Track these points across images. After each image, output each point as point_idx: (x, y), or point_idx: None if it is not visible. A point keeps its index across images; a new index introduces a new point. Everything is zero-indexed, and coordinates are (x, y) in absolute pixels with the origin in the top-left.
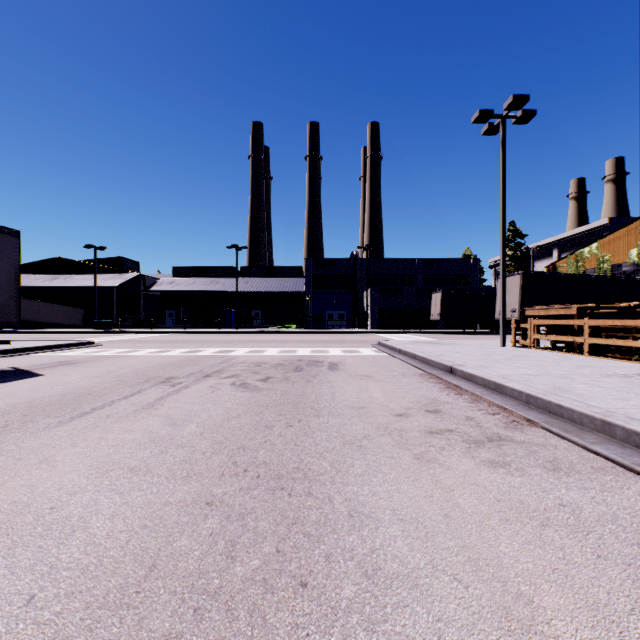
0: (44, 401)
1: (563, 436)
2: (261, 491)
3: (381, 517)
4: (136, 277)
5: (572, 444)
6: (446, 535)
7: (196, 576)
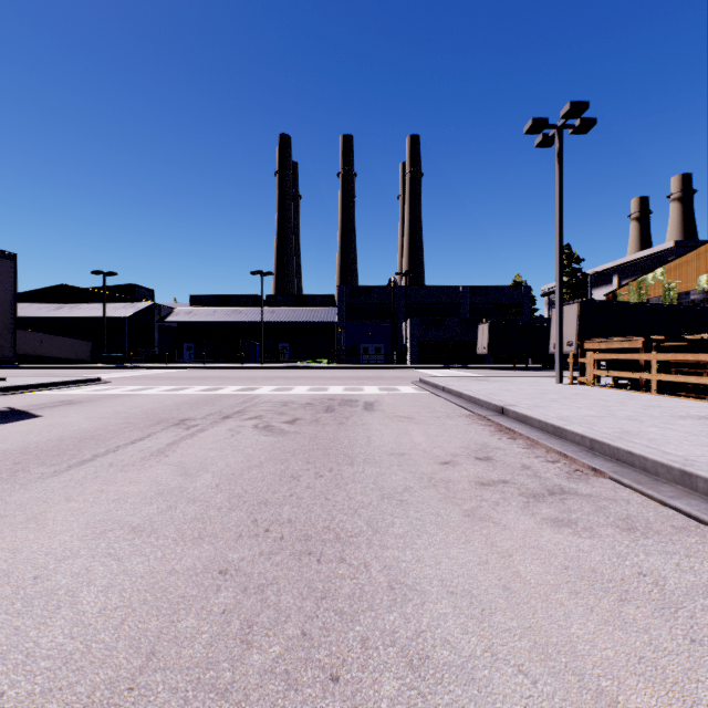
0: (39, 447)
1: (636, 488)
2: (285, 556)
3: (427, 589)
4: (150, 306)
5: (647, 498)
6: (506, 613)
7: (203, 667)
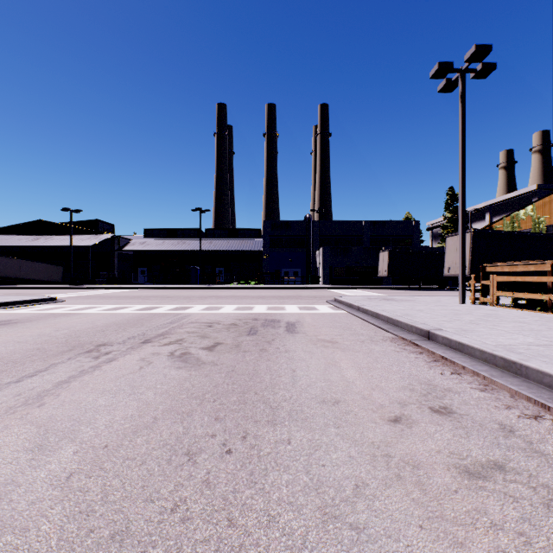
0: None
1: None
2: None
3: None
4: (110, 238)
5: None
6: None
7: None
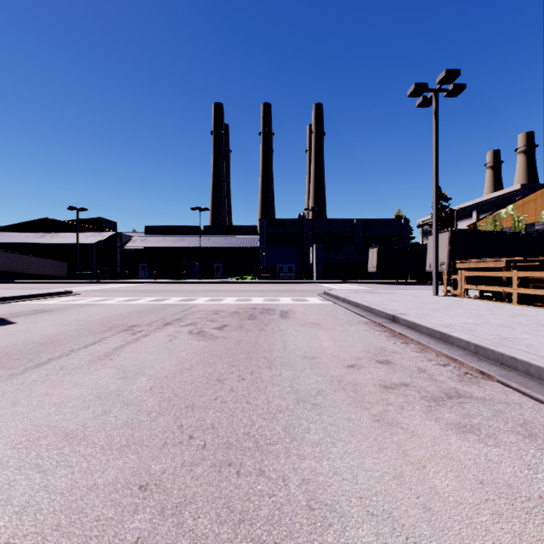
0: (5, 350)
1: (524, 392)
2: (205, 468)
3: (347, 510)
4: (113, 235)
5: (536, 402)
6: (432, 542)
7: None
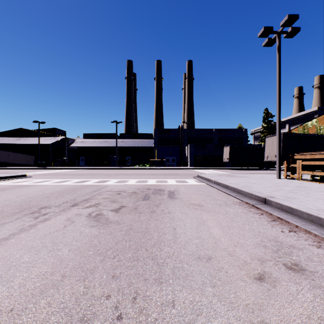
0: None
1: None
2: None
3: None
4: (63, 139)
5: None
6: None
7: None
